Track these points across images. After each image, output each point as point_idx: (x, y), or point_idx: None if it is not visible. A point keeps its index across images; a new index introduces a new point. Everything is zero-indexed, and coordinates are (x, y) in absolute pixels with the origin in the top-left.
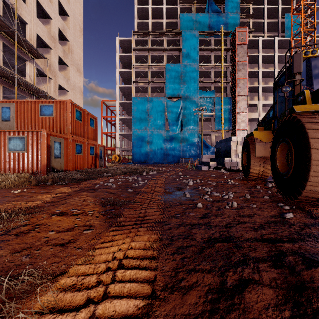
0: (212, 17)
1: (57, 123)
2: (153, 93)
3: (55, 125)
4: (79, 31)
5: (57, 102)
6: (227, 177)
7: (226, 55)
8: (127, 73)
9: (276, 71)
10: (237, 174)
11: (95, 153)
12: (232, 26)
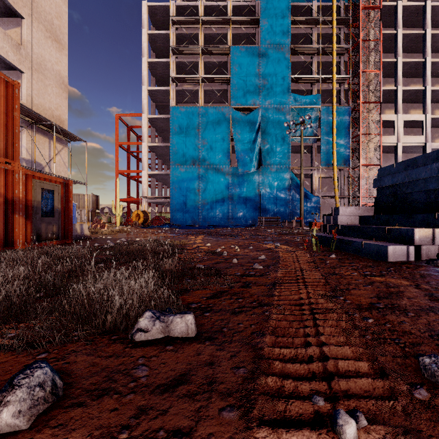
0: None
1: None
2: (209, 105)
3: None
4: None
5: None
6: None
7: (339, 33)
8: (162, 67)
9: (429, 61)
10: None
11: (9, 199)
12: None
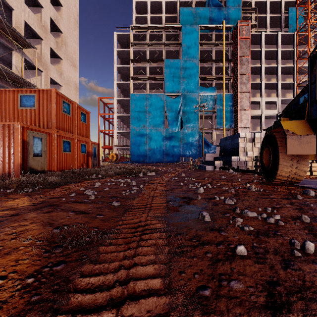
0: (213, 11)
1: (40, 116)
2: (152, 90)
3: (37, 119)
4: (73, 23)
5: (39, 92)
6: (241, 179)
7: (227, 50)
8: (125, 69)
9: (280, 66)
10: (250, 176)
11: (88, 151)
12: (234, 21)
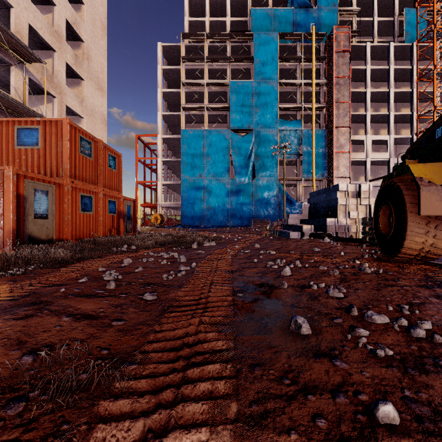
0: (298, 13)
1: (46, 159)
2: (212, 125)
3: (42, 163)
4: (100, 28)
5: (45, 124)
6: (345, 253)
7: (319, 68)
8: (174, 95)
9: (392, 91)
10: (357, 247)
11: (119, 211)
12: (327, 27)
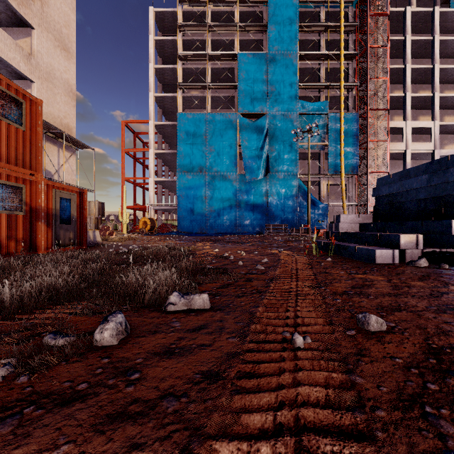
0: None
1: None
2: (216, 111)
3: None
4: None
5: None
6: None
7: (347, 39)
8: (169, 73)
9: (438, 67)
10: None
11: (33, 208)
12: None
